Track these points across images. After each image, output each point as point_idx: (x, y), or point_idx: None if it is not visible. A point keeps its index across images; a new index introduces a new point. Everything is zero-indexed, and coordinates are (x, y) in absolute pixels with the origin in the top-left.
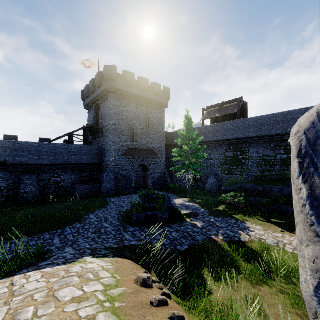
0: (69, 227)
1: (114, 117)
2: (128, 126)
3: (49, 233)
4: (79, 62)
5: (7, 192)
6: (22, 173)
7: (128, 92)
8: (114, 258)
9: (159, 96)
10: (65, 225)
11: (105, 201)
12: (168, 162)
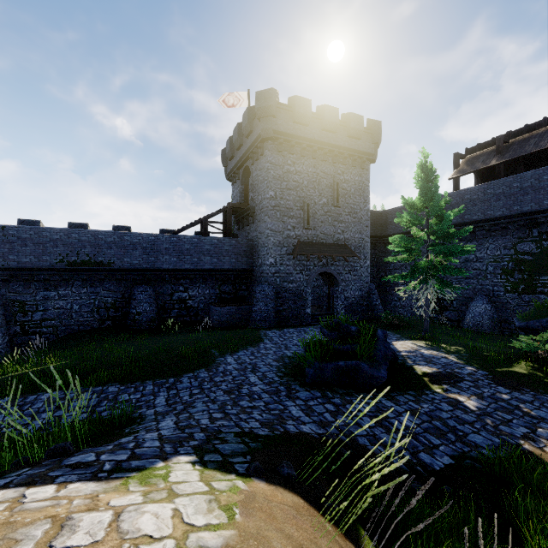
0: (188, 376)
1: (273, 184)
2: (299, 201)
3: (154, 383)
4: (218, 100)
5: (114, 311)
6: (134, 282)
7: (299, 137)
8: (245, 482)
9: (359, 139)
10: (182, 370)
11: (256, 335)
12: (376, 270)
